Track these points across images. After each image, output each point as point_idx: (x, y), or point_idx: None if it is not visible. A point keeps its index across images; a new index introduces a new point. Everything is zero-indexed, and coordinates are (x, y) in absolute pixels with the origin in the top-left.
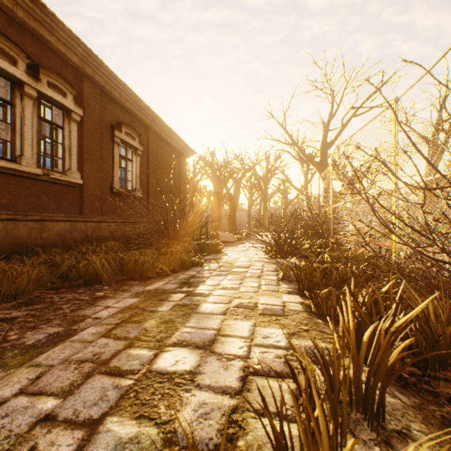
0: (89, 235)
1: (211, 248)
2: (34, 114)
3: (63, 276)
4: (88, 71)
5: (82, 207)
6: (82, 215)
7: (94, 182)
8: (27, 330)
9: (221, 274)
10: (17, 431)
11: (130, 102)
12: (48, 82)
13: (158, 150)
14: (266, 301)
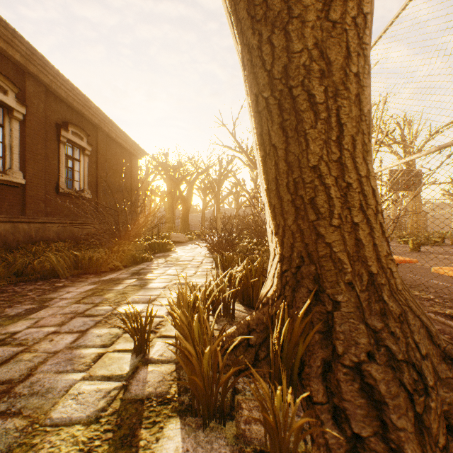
0: (33, 236)
1: (161, 247)
2: None
3: (18, 273)
4: (32, 69)
5: (25, 208)
6: (25, 215)
7: (38, 182)
8: (4, 308)
9: (167, 266)
10: (39, 337)
11: (77, 102)
12: None
13: (108, 150)
14: (197, 280)
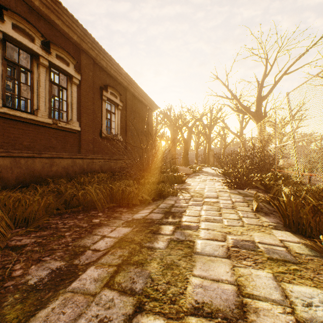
0: (85, 168)
1: (177, 179)
2: (47, 79)
3: (66, 202)
4: (84, 47)
5: (80, 148)
6: (80, 153)
7: (88, 129)
8: (31, 263)
9: (196, 204)
10: None
11: (113, 70)
12: (56, 54)
13: (133, 106)
14: (262, 239)
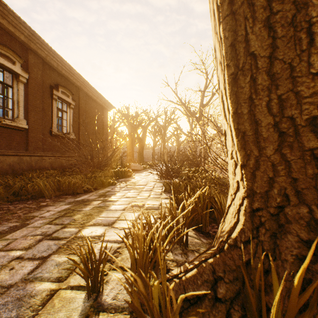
0: (33, 165)
1: (123, 174)
2: None
3: (15, 193)
4: (32, 46)
5: (28, 145)
6: (28, 151)
7: (37, 127)
8: None
9: (127, 189)
10: (2, 264)
11: (65, 70)
12: (1, 53)
13: (87, 105)
14: (151, 203)
